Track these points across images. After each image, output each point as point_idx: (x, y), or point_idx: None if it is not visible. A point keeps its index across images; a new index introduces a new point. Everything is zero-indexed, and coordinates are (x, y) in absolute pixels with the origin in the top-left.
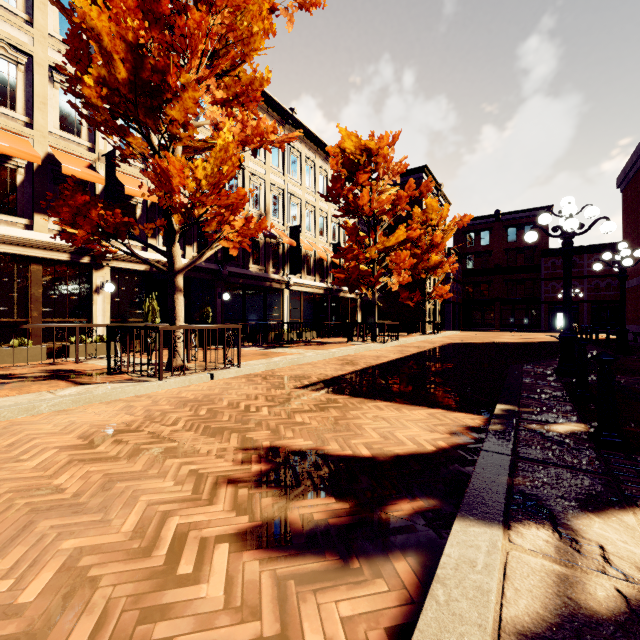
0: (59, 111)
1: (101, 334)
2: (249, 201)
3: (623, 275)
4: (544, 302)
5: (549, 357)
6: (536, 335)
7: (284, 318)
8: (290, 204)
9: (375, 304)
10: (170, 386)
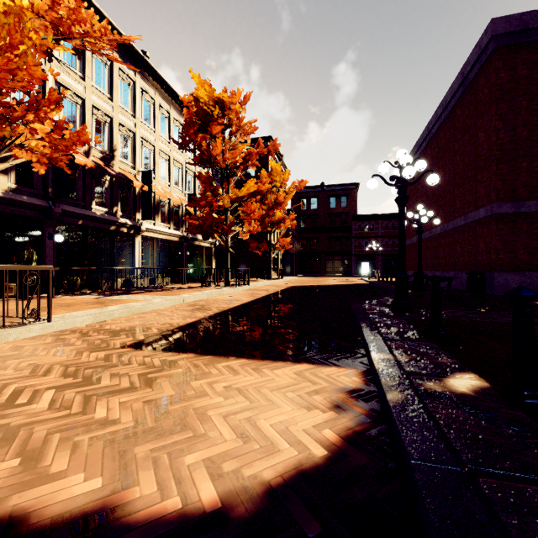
0: None
1: None
2: (92, 136)
3: (420, 230)
4: (354, 254)
5: (371, 295)
6: (351, 279)
7: (135, 264)
8: (142, 149)
9: (228, 251)
10: None
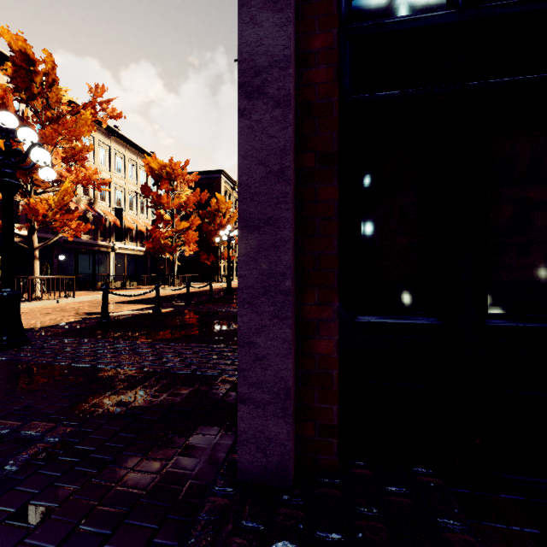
0: None
1: None
2: (81, 190)
3: None
4: None
5: None
6: None
7: (110, 272)
8: (116, 191)
9: (174, 264)
10: (35, 305)
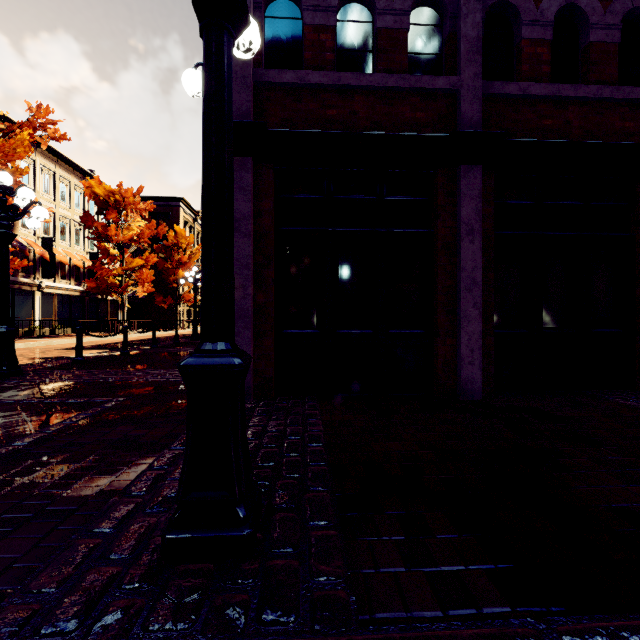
0: None
1: None
2: None
3: None
4: None
5: None
6: None
7: (35, 316)
8: None
9: (124, 307)
10: None
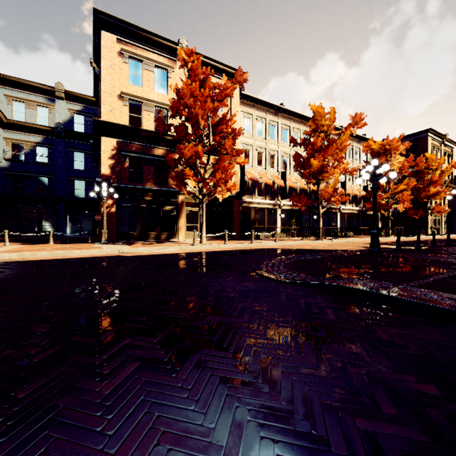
0: (270, 162)
1: (278, 231)
2: None
3: None
4: None
5: None
6: None
7: (337, 226)
8: None
9: (389, 218)
10: (324, 242)
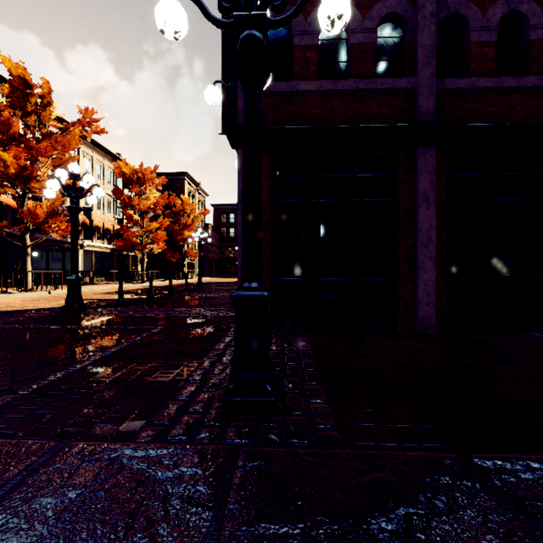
0: None
1: None
2: None
3: None
4: None
5: None
6: None
7: (79, 268)
8: None
9: (144, 261)
10: (32, 295)
